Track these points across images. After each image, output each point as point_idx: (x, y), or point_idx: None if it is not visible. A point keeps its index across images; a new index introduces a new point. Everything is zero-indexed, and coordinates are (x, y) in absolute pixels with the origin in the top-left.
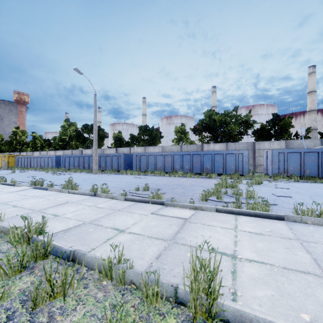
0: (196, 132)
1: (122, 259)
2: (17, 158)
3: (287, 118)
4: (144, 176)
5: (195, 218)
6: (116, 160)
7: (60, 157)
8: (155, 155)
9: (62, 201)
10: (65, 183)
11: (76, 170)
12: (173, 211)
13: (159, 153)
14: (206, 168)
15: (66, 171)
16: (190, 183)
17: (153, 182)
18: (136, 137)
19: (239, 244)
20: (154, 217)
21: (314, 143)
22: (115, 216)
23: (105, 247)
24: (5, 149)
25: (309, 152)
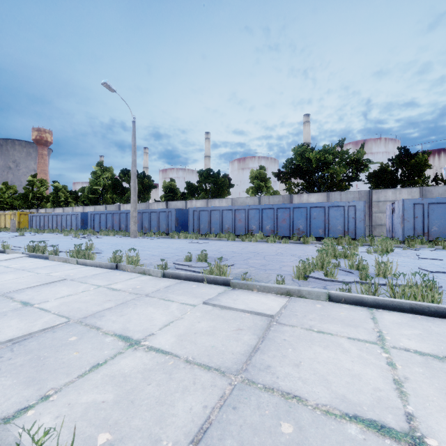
0: (282, 178)
1: (100, 443)
2: (31, 217)
3: (421, 154)
4: (204, 240)
5: (290, 315)
6: (164, 217)
7: (88, 214)
8: (221, 210)
9: (57, 276)
10: (74, 248)
11: (109, 232)
12: (245, 299)
13: (227, 207)
14: (298, 229)
15: (94, 234)
16: (273, 251)
17: (216, 249)
18: (194, 185)
19: (412, 392)
20: (208, 312)
21: None
22: (135, 307)
23: (76, 391)
24: (19, 205)
25: None
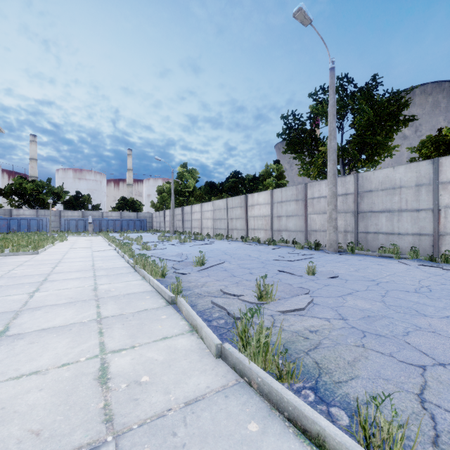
0: (4, 195)
1: None
2: None
3: (88, 195)
4: None
5: None
6: None
7: None
8: None
9: None
10: None
11: None
12: None
13: None
14: (13, 229)
15: None
16: None
17: None
18: None
19: None
20: None
21: (99, 214)
22: None
23: None
24: None
25: (80, 220)
